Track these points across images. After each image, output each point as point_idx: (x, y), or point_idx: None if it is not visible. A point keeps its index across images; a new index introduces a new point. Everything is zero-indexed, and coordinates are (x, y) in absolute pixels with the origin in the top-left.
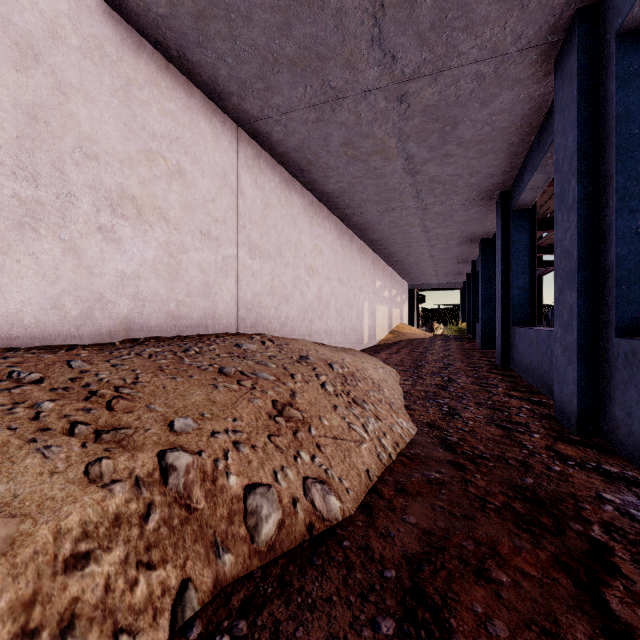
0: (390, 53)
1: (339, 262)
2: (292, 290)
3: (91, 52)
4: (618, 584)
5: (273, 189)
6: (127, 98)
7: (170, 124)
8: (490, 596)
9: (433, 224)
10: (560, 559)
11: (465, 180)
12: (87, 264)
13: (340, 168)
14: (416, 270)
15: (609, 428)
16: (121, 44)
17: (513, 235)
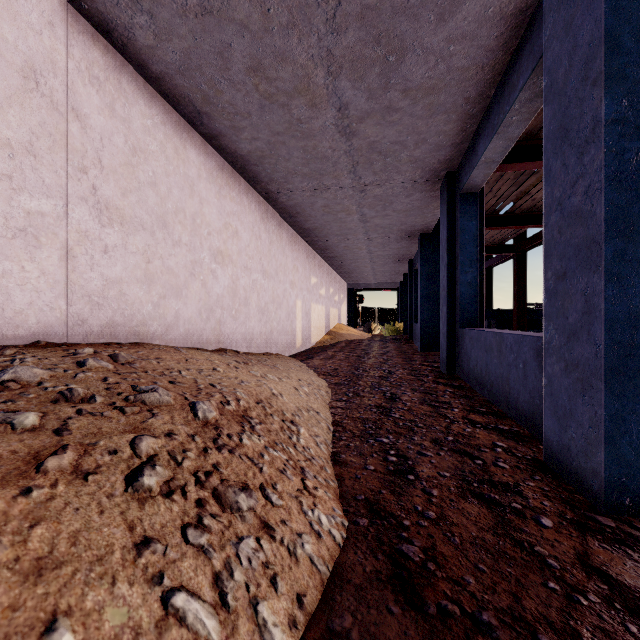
0: None
1: (263, 250)
2: (187, 279)
3: None
4: None
5: (150, 129)
6: None
7: None
8: None
9: (372, 212)
10: None
11: (409, 152)
12: None
13: (252, 115)
14: (354, 268)
15: None
16: None
17: (461, 222)
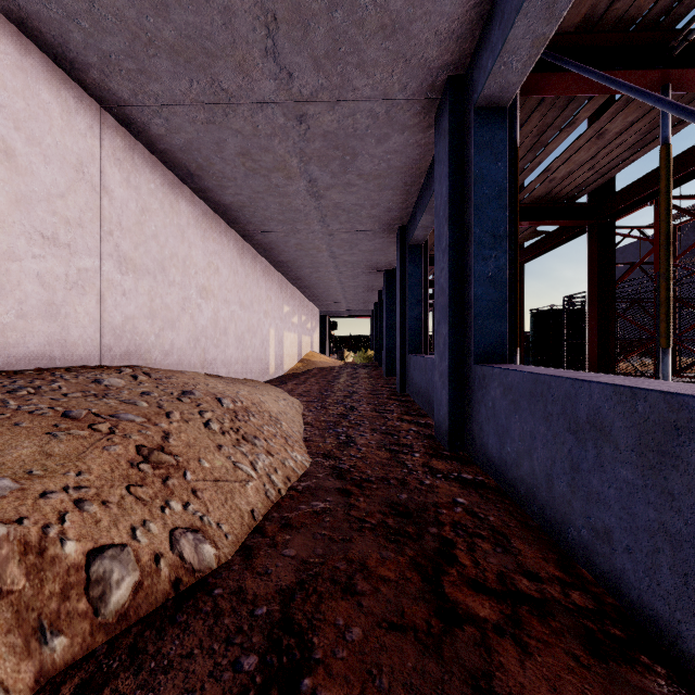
0: (286, 69)
1: (240, 283)
2: (179, 313)
3: None
4: (454, 571)
5: (153, 192)
6: None
7: None
8: (353, 607)
9: (340, 251)
10: (416, 561)
11: (367, 211)
12: None
13: (238, 179)
14: (326, 296)
15: (470, 442)
16: None
17: (409, 268)
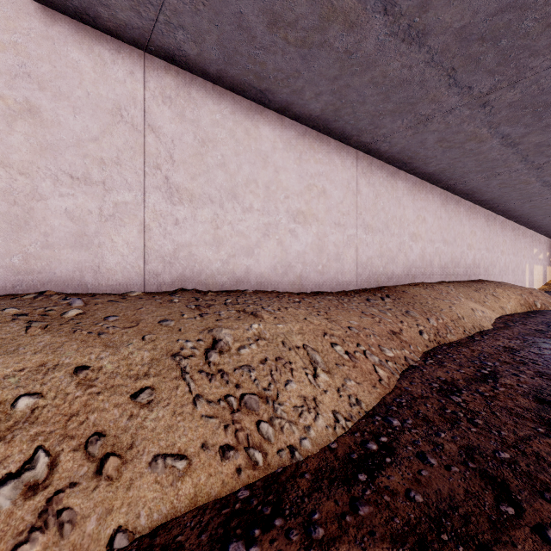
0: None
1: (512, 244)
2: (496, 263)
3: (466, 214)
4: None
5: (491, 224)
6: (469, 220)
7: (473, 221)
8: None
9: None
10: None
11: None
12: (465, 263)
13: (524, 210)
14: None
15: None
16: (468, 208)
17: None
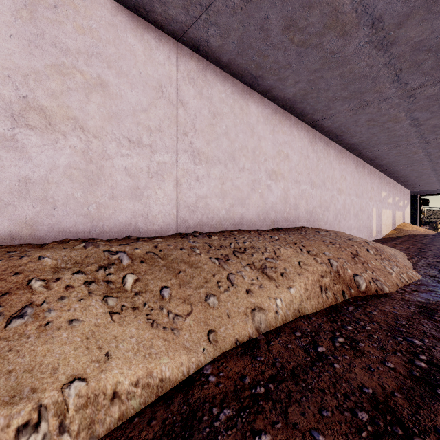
0: (404, 82)
1: (356, 183)
2: (330, 203)
3: (265, 121)
4: None
5: (321, 150)
6: (273, 133)
7: (284, 136)
8: None
9: (435, 150)
10: None
11: None
12: (264, 200)
13: (362, 131)
14: (418, 181)
15: None
16: (272, 112)
17: None
